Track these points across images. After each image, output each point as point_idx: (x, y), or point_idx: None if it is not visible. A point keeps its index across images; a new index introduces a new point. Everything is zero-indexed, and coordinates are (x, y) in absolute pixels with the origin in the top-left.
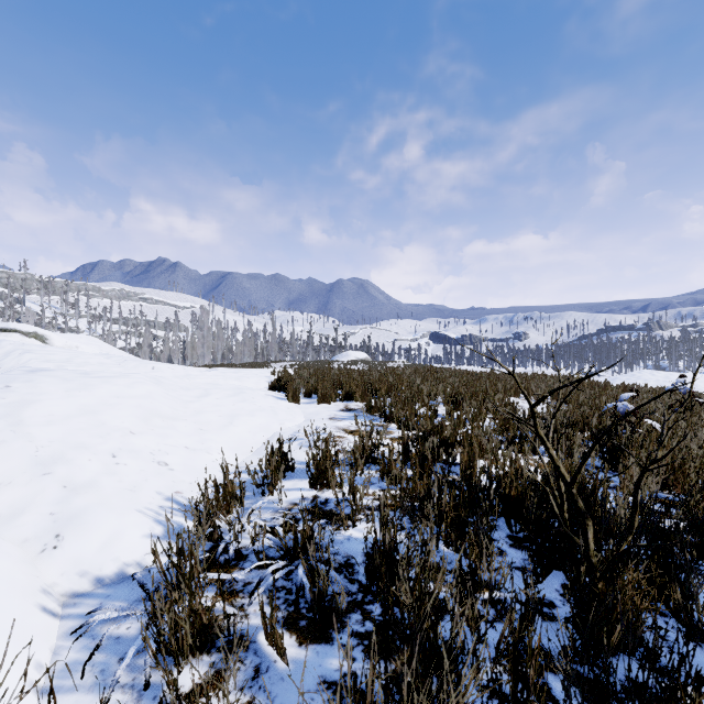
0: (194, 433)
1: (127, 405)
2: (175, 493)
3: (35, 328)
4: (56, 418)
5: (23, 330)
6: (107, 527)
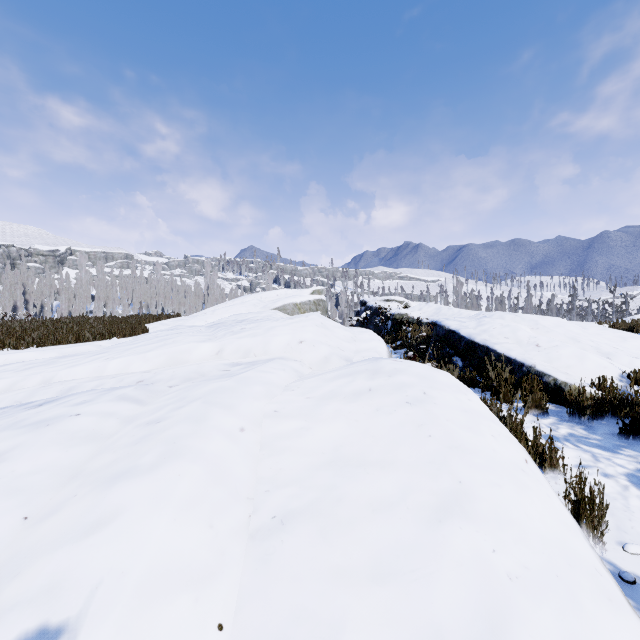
0: (610, 341)
1: (568, 325)
2: (635, 357)
3: (403, 299)
4: (552, 326)
5: (398, 300)
6: (625, 358)
